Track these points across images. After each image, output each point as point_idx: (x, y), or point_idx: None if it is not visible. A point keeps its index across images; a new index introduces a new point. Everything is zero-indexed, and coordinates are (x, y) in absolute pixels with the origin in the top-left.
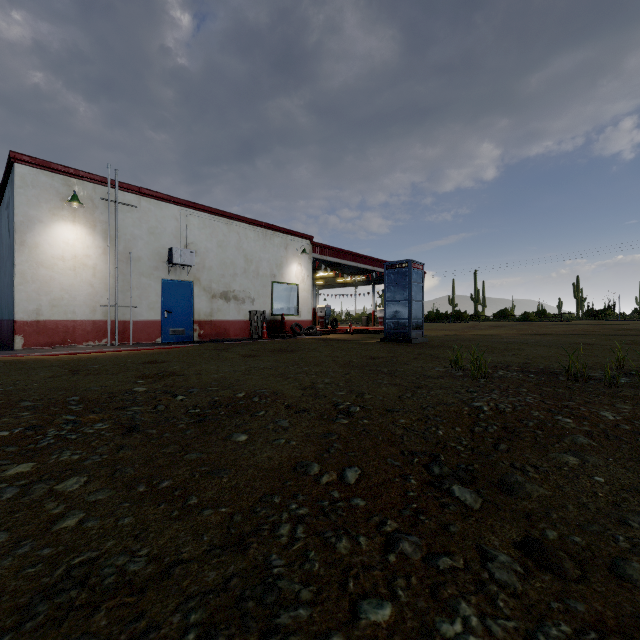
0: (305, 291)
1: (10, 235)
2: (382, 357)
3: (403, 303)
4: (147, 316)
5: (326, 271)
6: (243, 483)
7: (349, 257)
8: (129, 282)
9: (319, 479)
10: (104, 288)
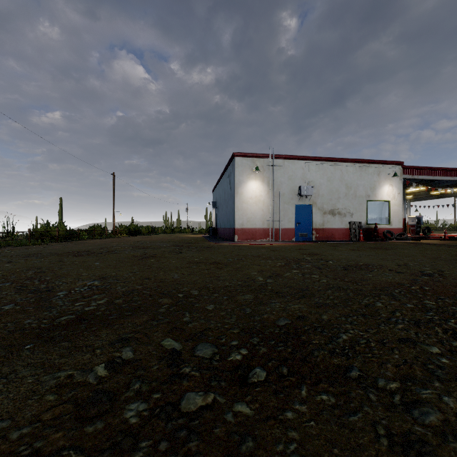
0: (396, 205)
1: (231, 189)
2: None
3: None
4: (287, 226)
5: (417, 187)
6: (376, 283)
7: (443, 173)
8: (279, 207)
9: (410, 287)
10: (267, 211)
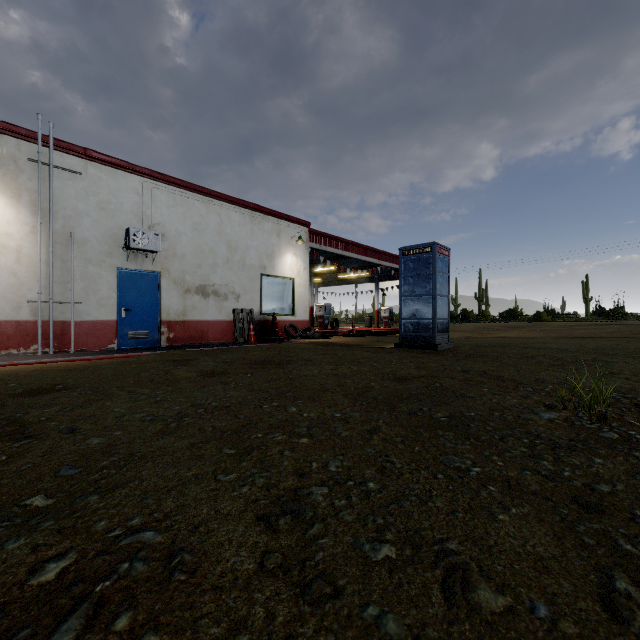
0: (301, 286)
1: None
2: (413, 377)
3: (425, 298)
4: (96, 315)
5: (325, 266)
6: None
7: (352, 248)
8: (70, 271)
9: None
10: (33, 278)
